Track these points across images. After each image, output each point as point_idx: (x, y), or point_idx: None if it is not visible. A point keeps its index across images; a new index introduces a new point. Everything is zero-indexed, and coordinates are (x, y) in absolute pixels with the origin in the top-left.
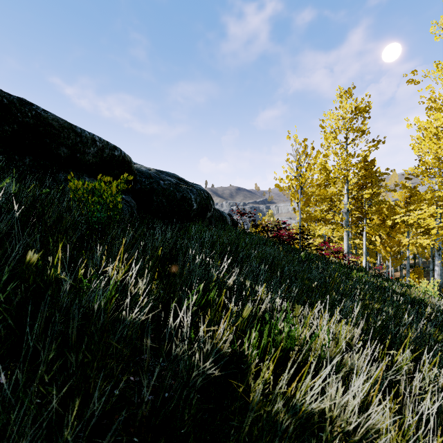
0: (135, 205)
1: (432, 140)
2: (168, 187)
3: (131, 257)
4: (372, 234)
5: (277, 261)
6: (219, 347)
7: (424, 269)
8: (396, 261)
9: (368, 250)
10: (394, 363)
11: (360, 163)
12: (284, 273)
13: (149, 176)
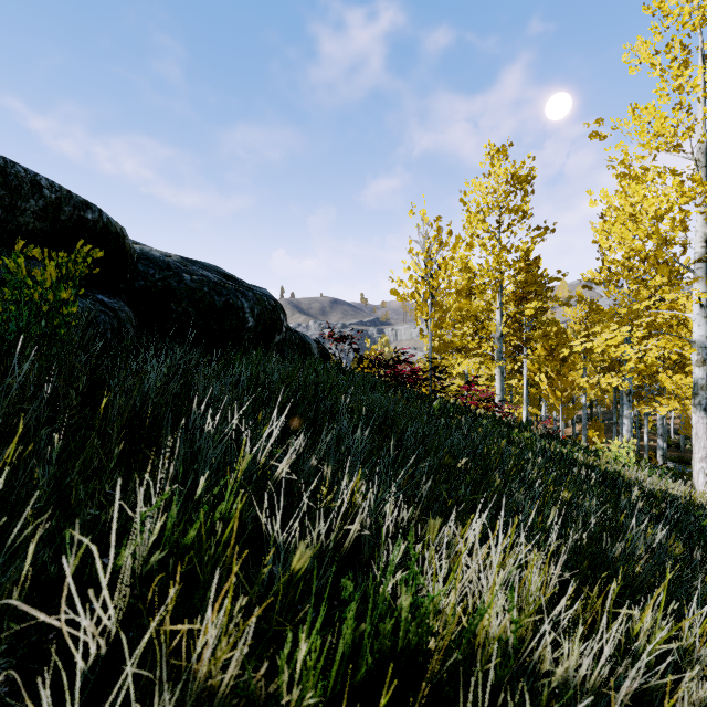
0: (130, 318)
1: (625, 226)
2: (199, 287)
3: (53, 420)
4: (534, 372)
5: (393, 418)
6: (210, 691)
7: (604, 422)
8: (568, 412)
9: (529, 395)
10: (615, 617)
11: (520, 262)
12: (405, 441)
13: (167, 268)
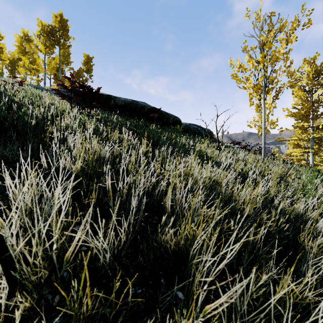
0: None
1: None
2: (193, 129)
3: None
4: None
5: None
6: None
7: None
8: None
9: None
10: None
11: None
12: None
13: (186, 126)
